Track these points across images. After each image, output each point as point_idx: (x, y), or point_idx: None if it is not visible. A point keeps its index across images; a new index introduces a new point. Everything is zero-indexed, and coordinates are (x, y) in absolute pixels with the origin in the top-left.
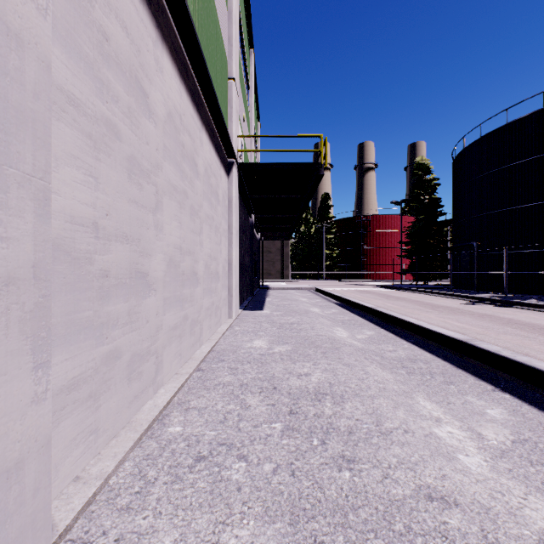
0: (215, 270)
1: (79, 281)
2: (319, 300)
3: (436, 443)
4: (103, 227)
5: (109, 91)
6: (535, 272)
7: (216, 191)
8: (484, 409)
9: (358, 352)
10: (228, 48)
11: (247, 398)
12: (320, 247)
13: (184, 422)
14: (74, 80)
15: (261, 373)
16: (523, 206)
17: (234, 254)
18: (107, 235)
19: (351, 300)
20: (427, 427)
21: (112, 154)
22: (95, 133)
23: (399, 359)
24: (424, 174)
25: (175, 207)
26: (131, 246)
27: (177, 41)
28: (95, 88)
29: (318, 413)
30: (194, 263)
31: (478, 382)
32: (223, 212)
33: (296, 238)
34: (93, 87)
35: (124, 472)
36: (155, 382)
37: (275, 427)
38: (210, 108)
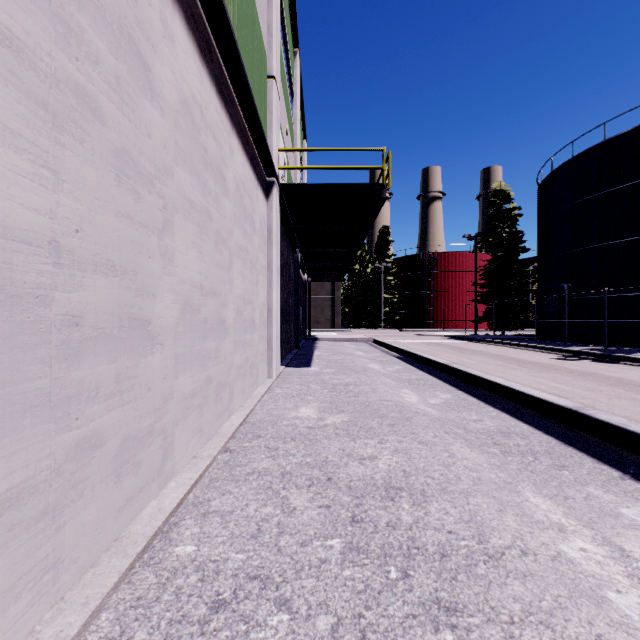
0: (250, 317)
1: (21, 333)
2: (378, 354)
3: (571, 571)
4: (69, 249)
5: (81, 43)
6: None
7: (251, 216)
8: (617, 507)
9: (435, 423)
10: (267, 39)
11: (291, 495)
12: (377, 291)
13: (198, 537)
14: (10, 7)
15: (310, 456)
16: (625, 239)
17: (274, 297)
18: (77, 261)
19: (418, 354)
20: (550, 542)
21: (87, 140)
22: (54, 102)
23: (487, 432)
24: (503, 203)
25: (193, 231)
26: (121, 280)
27: (196, 6)
28: (54, 32)
29: (392, 521)
30: (221, 308)
31: (598, 465)
32: (261, 244)
33: (349, 280)
34: (51, 30)
35: (97, 633)
36: (161, 474)
37: (332, 547)
38: (243, 107)
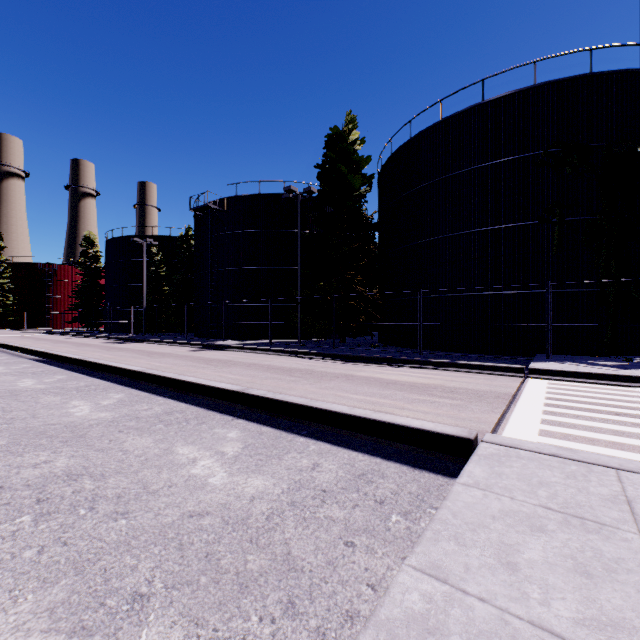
0: None
1: None
2: None
3: None
4: None
5: None
6: (119, 321)
7: None
8: None
9: None
10: None
11: None
12: None
13: None
14: None
15: None
16: (128, 285)
17: None
18: None
19: None
20: None
21: None
22: None
23: None
24: (91, 246)
25: None
26: None
27: None
28: None
29: None
30: None
31: None
32: None
33: None
34: None
35: None
36: None
37: None
38: None
